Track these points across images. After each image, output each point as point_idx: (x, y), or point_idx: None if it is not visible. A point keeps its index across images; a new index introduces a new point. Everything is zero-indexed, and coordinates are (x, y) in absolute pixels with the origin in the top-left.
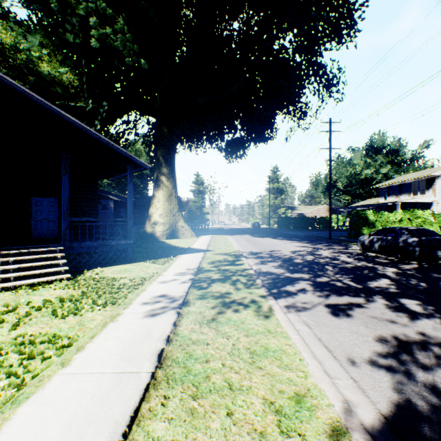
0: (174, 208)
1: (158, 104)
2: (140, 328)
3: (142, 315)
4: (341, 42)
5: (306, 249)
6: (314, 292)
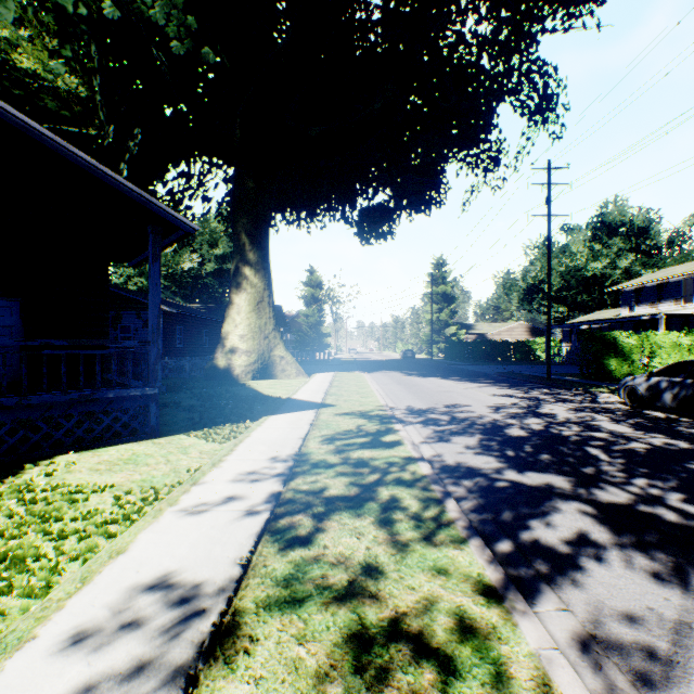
0: (267, 324)
1: (237, 137)
2: None
3: None
4: (574, 14)
5: (516, 402)
6: (627, 555)
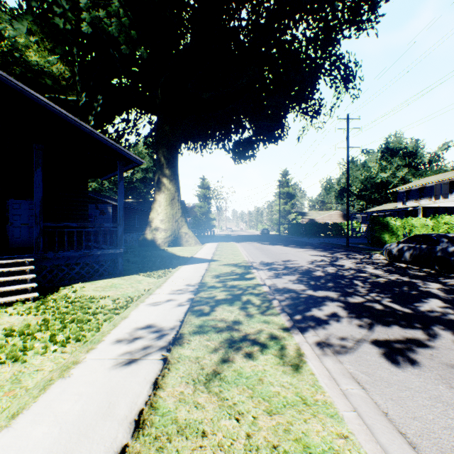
0: (177, 213)
1: (159, 99)
2: (100, 393)
3: (111, 364)
4: (361, 28)
5: (324, 259)
6: (351, 320)
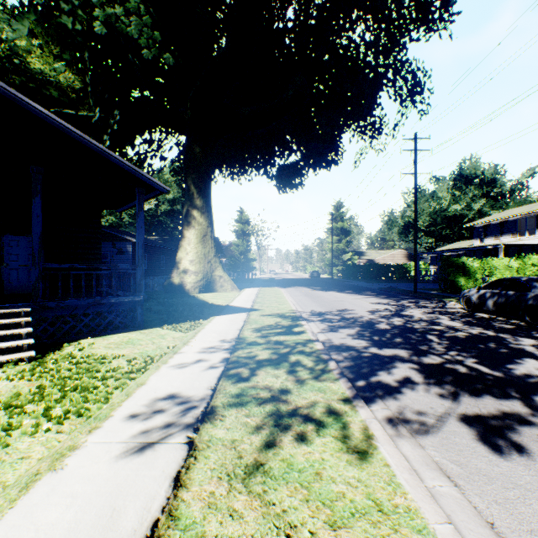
0: (210, 252)
1: (188, 115)
2: (101, 493)
3: (119, 450)
4: (432, 29)
5: (388, 308)
6: (429, 387)
